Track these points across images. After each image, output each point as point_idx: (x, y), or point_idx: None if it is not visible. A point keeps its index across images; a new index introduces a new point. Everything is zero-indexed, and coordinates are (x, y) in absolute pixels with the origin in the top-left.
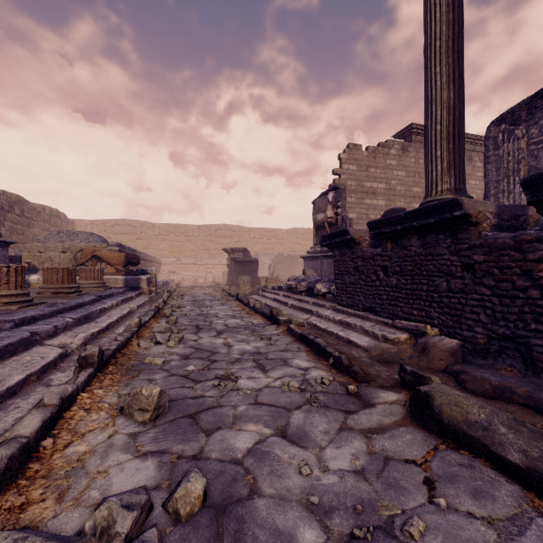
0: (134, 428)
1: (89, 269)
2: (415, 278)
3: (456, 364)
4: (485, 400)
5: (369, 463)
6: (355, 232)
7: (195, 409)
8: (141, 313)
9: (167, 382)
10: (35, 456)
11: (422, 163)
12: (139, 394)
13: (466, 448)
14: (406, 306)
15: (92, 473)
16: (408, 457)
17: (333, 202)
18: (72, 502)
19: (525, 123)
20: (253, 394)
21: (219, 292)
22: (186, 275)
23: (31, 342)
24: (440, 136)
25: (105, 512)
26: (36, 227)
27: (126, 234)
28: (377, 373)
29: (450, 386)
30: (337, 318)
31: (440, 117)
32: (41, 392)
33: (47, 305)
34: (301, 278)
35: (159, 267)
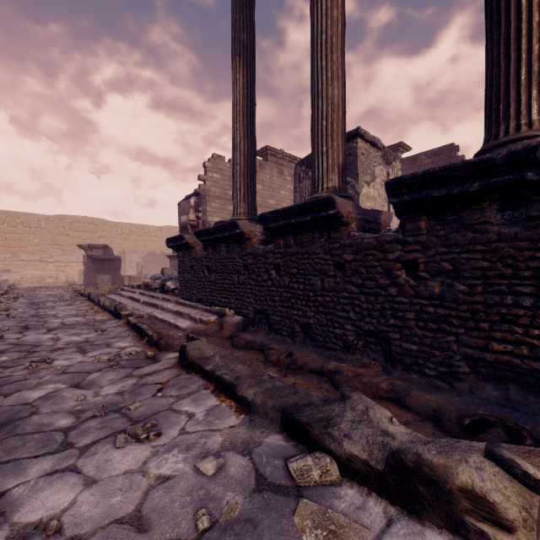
0: None
1: None
2: (223, 275)
3: (238, 332)
4: (240, 350)
5: (130, 388)
6: (190, 237)
7: None
8: None
9: None
10: None
11: (276, 180)
12: None
13: (195, 371)
14: (219, 296)
15: None
16: (159, 382)
17: (195, 206)
18: None
19: None
20: (63, 369)
21: (70, 293)
22: (27, 274)
23: None
24: (239, 174)
25: None
26: None
27: None
28: (178, 344)
29: (226, 346)
30: (175, 309)
31: (239, 161)
32: None
33: None
34: (158, 276)
35: None
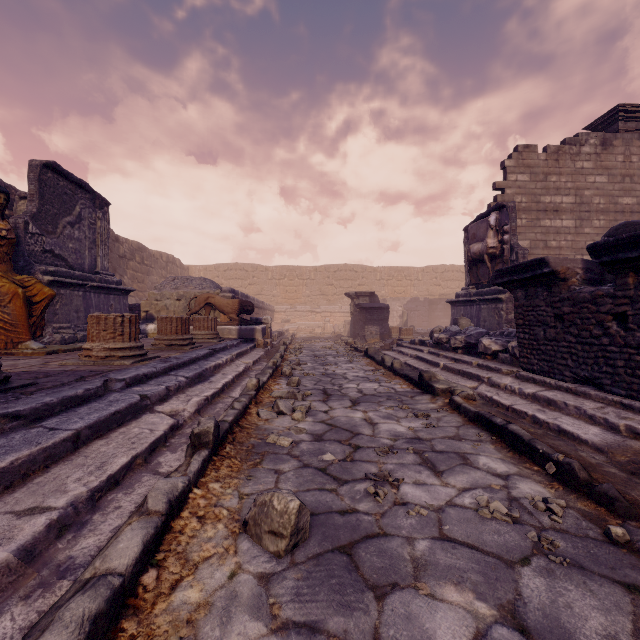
0: (264, 564)
1: (203, 318)
2: None
3: None
4: None
5: None
6: (559, 261)
7: (348, 536)
8: (257, 371)
9: (300, 478)
10: (131, 605)
11: (637, 161)
12: (269, 505)
13: None
14: None
15: None
16: None
17: (495, 226)
18: None
19: None
20: (432, 518)
21: (341, 345)
22: (301, 324)
23: (141, 408)
24: None
25: None
26: (155, 275)
27: (239, 279)
28: None
29: None
30: (527, 391)
31: None
32: (147, 483)
33: (160, 359)
34: (454, 330)
35: (273, 315)
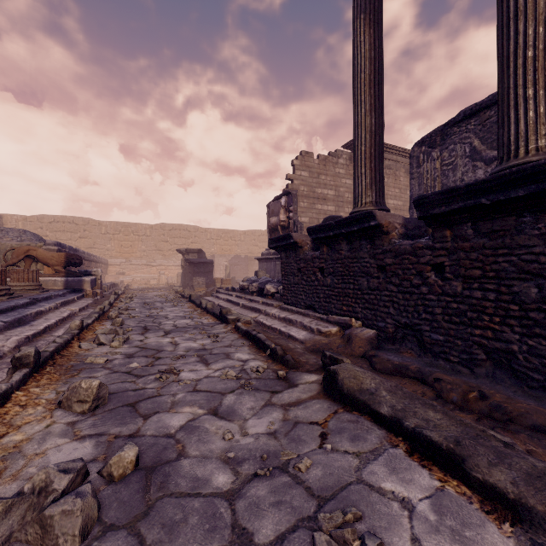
0: (73, 418)
1: (22, 270)
2: (344, 278)
3: (372, 350)
4: (387, 376)
5: (282, 427)
6: (298, 236)
7: (135, 399)
8: (83, 316)
9: (109, 378)
10: None
11: None
12: (78, 387)
13: (357, 409)
14: (338, 303)
15: (29, 456)
16: (313, 420)
17: (285, 206)
18: (10, 478)
19: (439, 147)
20: (192, 384)
21: (172, 294)
22: (137, 276)
23: None
24: (365, 155)
25: (43, 476)
26: None
27: (67, 232)
28: (306, 361)
29: (364, 368)
30: (281, 316)
31: (365, 139)
32: None
33: None
34: (253, 279)
35: (106, 268)
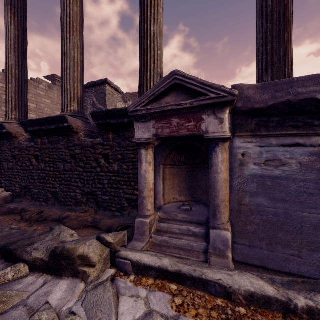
0: None
1: None
2: None
3: (5, 204)
4: (2, 216)
5: None
6: None
7: None
8: None
9: None
10: None
11: None
12: None
13: None
14: None
15: None
16: None
17: None
18: None
19: None
20: None
21: None
22: None
23: None
24: (11, 90)
25: None
26: None
27: None
28: None
29: None
30: None
31: (11, 81)
32: None
33: None
34: None
35: None
